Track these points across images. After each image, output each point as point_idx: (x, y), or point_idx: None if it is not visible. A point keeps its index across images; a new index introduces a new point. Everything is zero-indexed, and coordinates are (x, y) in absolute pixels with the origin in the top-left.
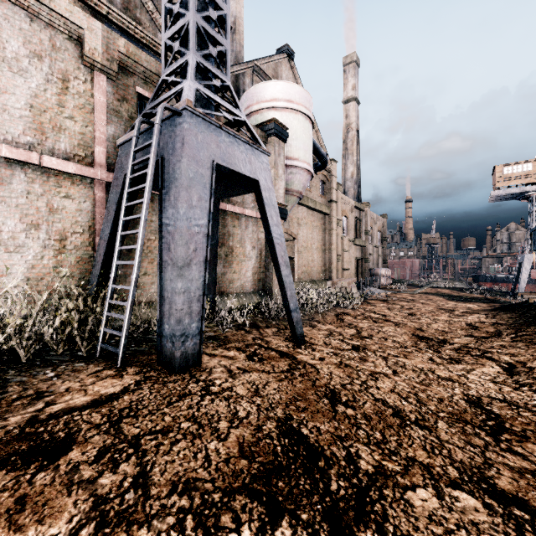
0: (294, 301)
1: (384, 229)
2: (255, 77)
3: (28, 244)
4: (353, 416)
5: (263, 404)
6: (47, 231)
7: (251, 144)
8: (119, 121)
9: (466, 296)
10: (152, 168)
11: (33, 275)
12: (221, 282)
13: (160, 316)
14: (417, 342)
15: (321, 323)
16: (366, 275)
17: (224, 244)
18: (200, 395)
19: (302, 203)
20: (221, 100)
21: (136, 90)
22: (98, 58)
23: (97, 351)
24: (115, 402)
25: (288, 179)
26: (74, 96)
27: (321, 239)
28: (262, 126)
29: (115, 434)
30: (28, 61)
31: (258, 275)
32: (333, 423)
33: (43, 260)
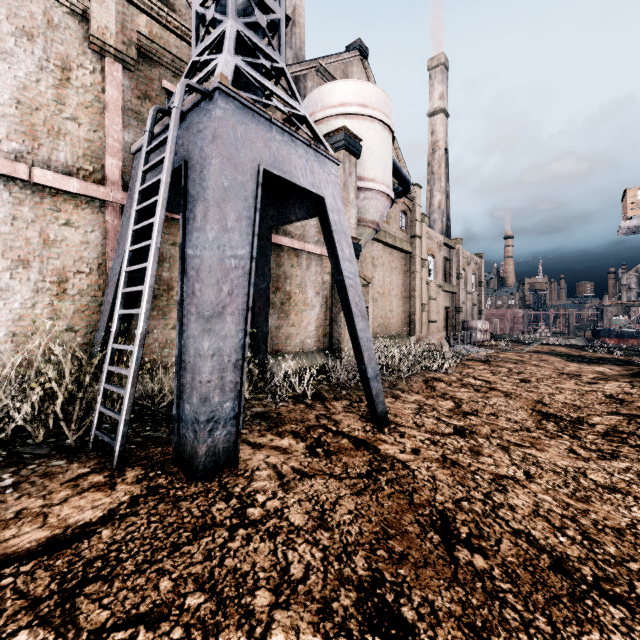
0: (373, 366)
1: (480, 272)
2: (319, 80)
3: (13, 287)
4: (487, 573)
5: (332, 547)
6: (40, 270)
7: (314, 146)
8: (139, 126)
9: (590, 355)
10: (168, 173)
11: (20, 329)
12: (275, 338)
13: (178, 390)
14: (541, 421)
15: (405, 392)
16: (457, 329)
17: (278, 289)
18: (229, 528)
19: (378, 238)
20: (272, 86)
21: (162, 85)
22: (110, 40)
23: (90, 440)
24: (84, 543)
25: (361, 206)
26: (79, 91)
27: (401, 283)
28: (328, 138)
29: (59, 625)
30: (14, 41)
31: (323, 329)
32: (456, 591)
33: (34, 309)
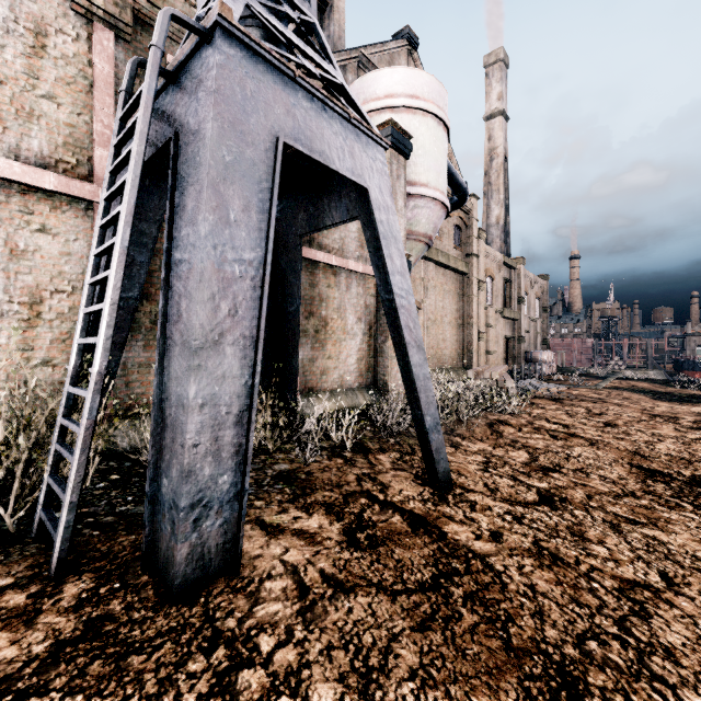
0: (432, 412)
1: (545, 296)
2: (361, 73)
3: None
4: None
5: None
6: (6, 288)
7: (354, 121)
8: None
9: (680, 392)
10: (142, 139)
11: None
12: (308, 373)
13: (154, 455)
14: (647, 481)
15: (466, 439)
16: (519, 361)
17: (312, 314)
18: None
19: (429, 257)
20: (298, 41)
21: (166, 61)
22: None
23: (34, 523)
24: None
25: (411, 216)
26: (58, 62)
27: (455, 309)
28: None
29: None
30: None
31: (366, 362)
32: None
33: None
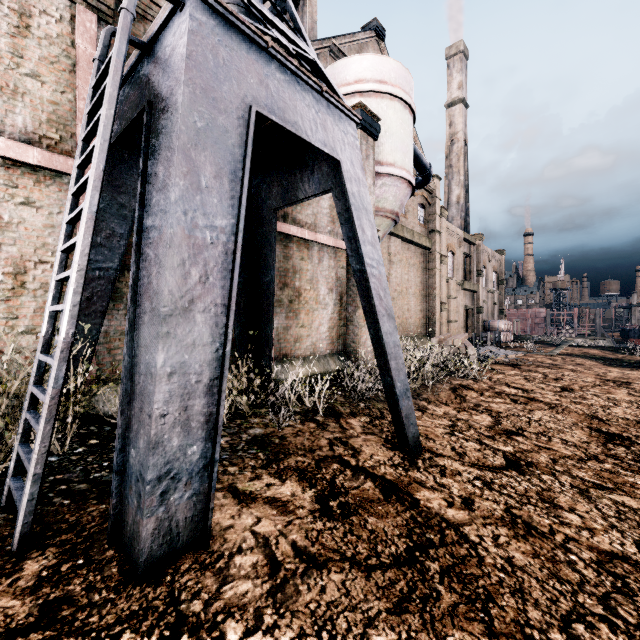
0: (402, 379)
1: (501, 270)
2: (332, 61)
3: None
4: None
5: None
6: None
7: (326, 95)
8: None
9: (629, 359)
10: (111, 102)
11: None
12: (283, 341)
13: (123, 425)
14: (607, 444)
15: (432, 403)
16: (478, 330)
17: (286, 285)
18: None
19: (395, 233)
20: (272, 16)
21: None
22: None
23: (3, 493)
24: None
25: (379, 194)
26: (41, 42)
27: (419, 281)
28: None
29: None
30: None
31: (337, 331)
32: None
33: None
